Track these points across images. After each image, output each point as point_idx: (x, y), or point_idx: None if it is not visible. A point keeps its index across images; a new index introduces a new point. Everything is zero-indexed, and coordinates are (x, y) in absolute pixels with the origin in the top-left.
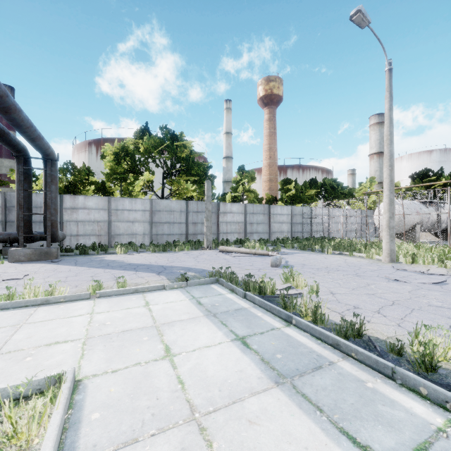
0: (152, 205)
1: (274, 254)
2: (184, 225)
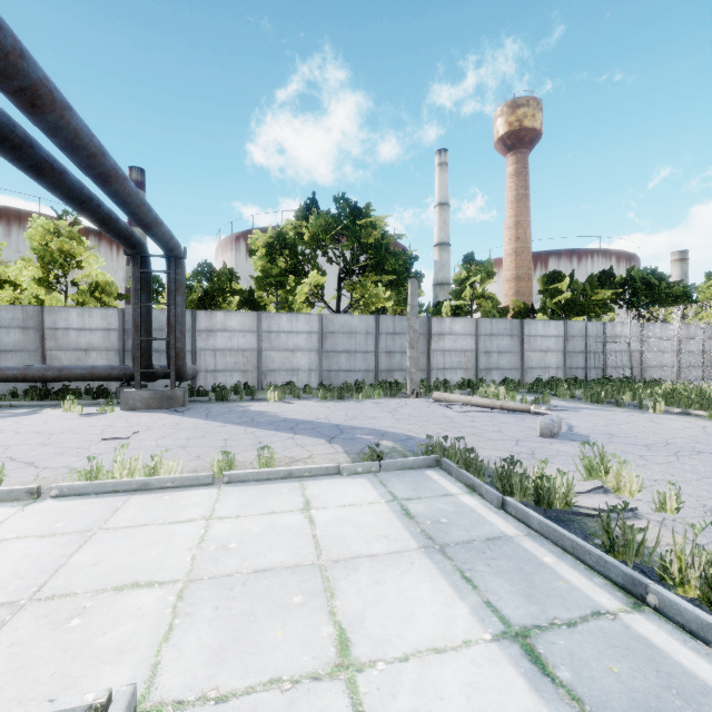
0: (322, 323)
1: (541, 411)
2: (373, 356)
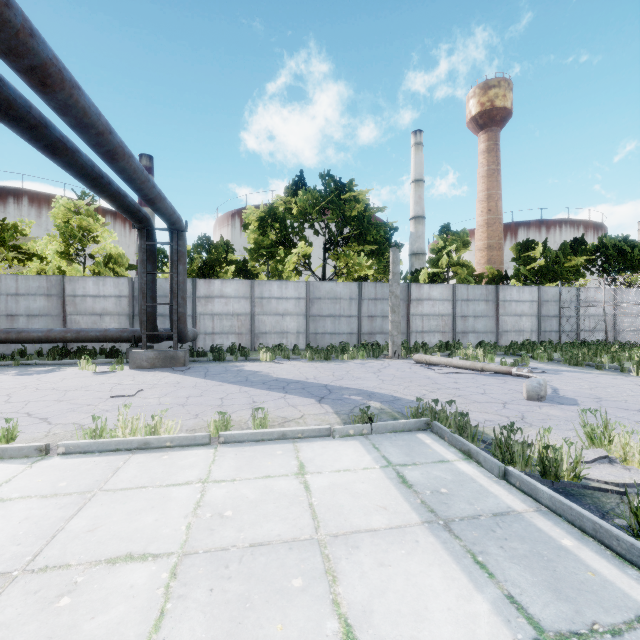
0: (309, 290)
1: (523, 373)
2: (356, 320)
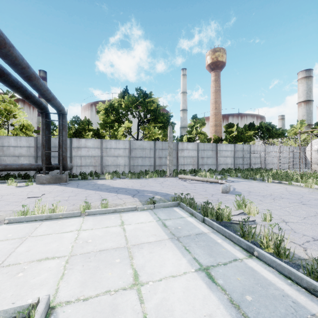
0: (130, 144)
1: (223, 182)
2: (153, 159)
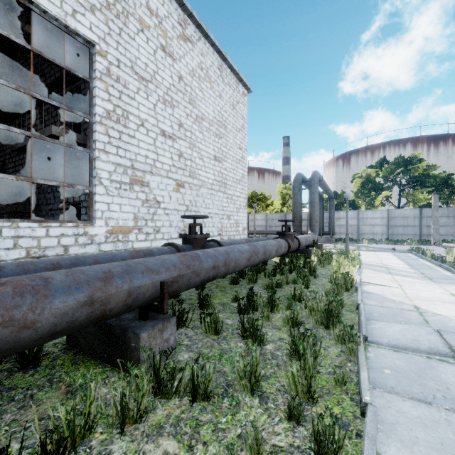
0: (388, 214)
1: None
2: (418, 228)
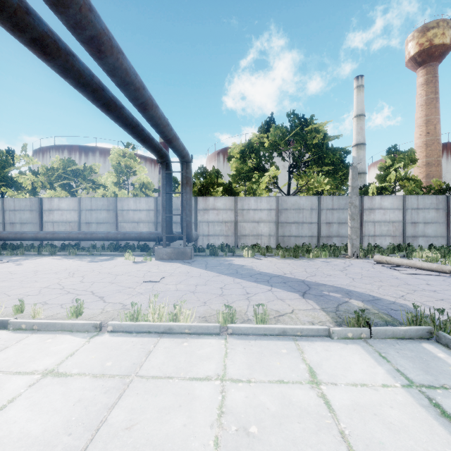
0: (278, 203)
1: None
2: (316, 226)
